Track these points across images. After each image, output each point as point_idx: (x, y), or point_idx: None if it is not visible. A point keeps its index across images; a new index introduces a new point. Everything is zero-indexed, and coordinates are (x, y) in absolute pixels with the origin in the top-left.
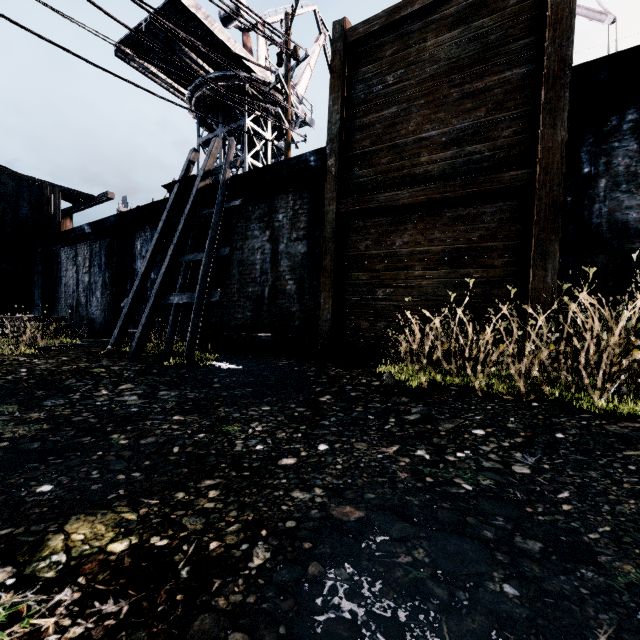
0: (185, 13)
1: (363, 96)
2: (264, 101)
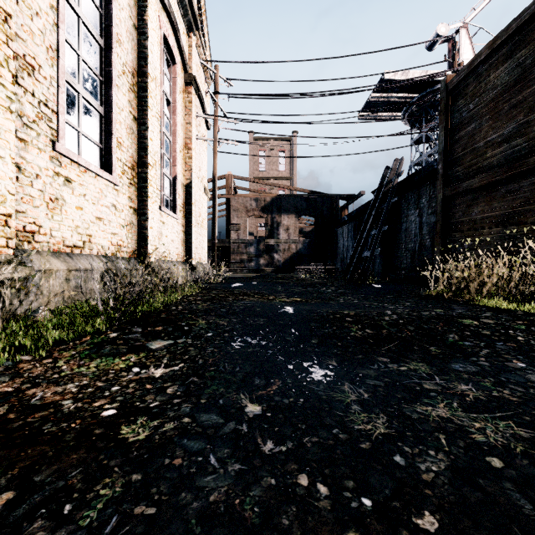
0: (390, 80)
1: (457, 120)
2: None
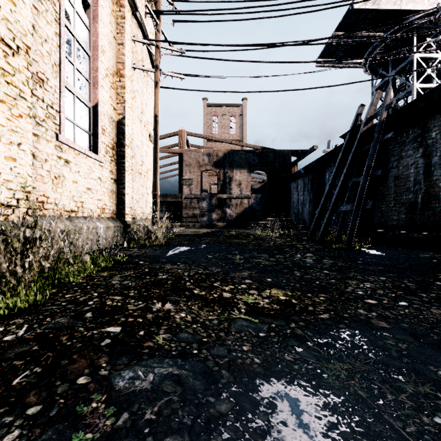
0: (357, 12)
1: None
2: (436, 26)
